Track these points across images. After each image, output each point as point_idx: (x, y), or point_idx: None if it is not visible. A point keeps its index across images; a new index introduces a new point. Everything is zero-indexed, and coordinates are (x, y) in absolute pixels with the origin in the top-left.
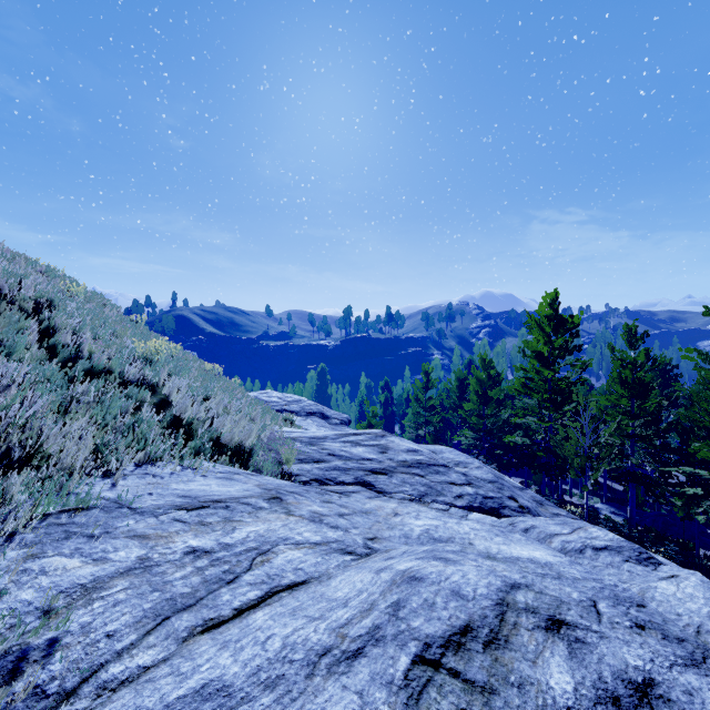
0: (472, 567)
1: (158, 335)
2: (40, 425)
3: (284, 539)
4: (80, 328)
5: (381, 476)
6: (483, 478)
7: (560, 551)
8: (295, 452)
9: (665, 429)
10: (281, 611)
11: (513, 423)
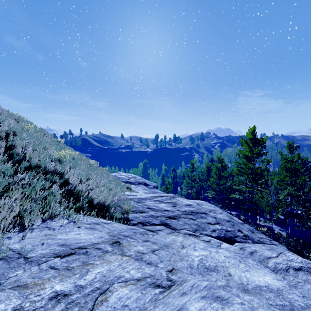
0: (238, 306)
1: (69, 148)
2: None
3: (118, 278)
4: (27, 145)
5: (173, 220)
6: (223, 219)
7: (274, 269)
8: (130, 208)
9: (307, 192)
10: None
11: (234, 188)
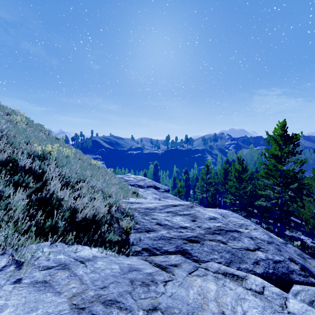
0: None
1: (68, 145)
2: None
3: None
4: (2, 138)
5: (195, 244)
6: (262, 239)
7: None
8: (131, 226)
9: None
10: None
11: (260, 194)
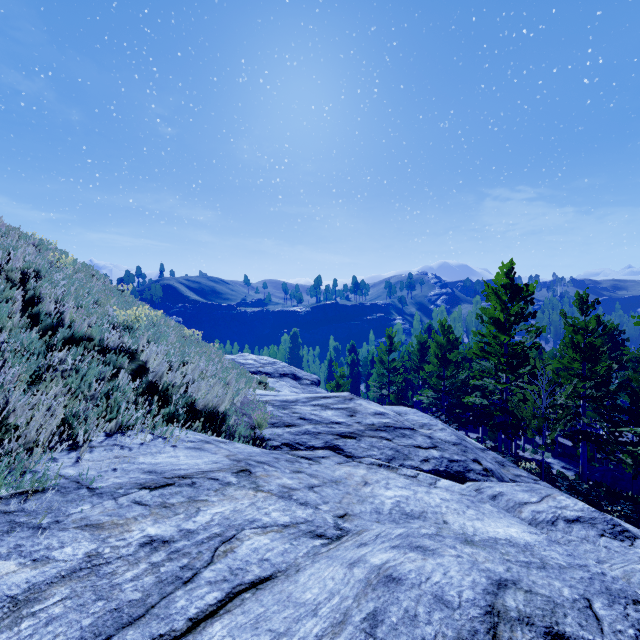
0: (451, 558)
1: (142, 303)
2: (7, 397)
3: (250, 522)
4: (64, 298)
5: (349, 440)
6: (447, 440)
7: (531, 522)
8: (267, 417)
9: (615, 391)
10: (241, 622)
11: (471, 384)
